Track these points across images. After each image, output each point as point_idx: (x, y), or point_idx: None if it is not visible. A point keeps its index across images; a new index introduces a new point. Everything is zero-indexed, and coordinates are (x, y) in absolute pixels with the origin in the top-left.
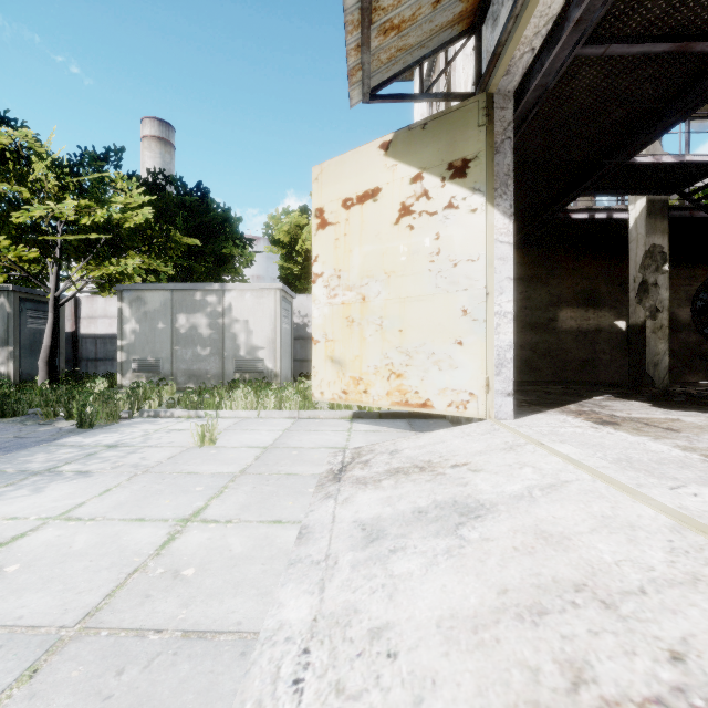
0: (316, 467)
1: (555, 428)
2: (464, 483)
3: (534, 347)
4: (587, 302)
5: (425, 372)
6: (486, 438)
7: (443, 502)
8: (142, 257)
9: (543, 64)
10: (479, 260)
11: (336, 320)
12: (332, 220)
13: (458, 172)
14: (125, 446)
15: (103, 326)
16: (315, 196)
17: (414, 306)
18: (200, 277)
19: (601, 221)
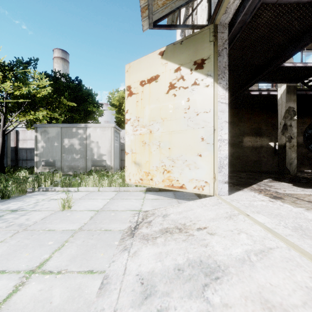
0: (122, 224)
1: (251, 202)
2: (205, 244)
3: (232, 155)
4: (257, 134)
5: (182, 170)
6: (215, 209)
7: (193, 261)
8: (46, 111)
9: (245, 7)
10: (210, 112)
11: (137, 142)
12: (135, 92)
13: (199, 66)
14: (21, 210)
15: (30, 144)
16: (127, 79)
17: (176, 136)
18: (78, 121)
19: (264, 96)
